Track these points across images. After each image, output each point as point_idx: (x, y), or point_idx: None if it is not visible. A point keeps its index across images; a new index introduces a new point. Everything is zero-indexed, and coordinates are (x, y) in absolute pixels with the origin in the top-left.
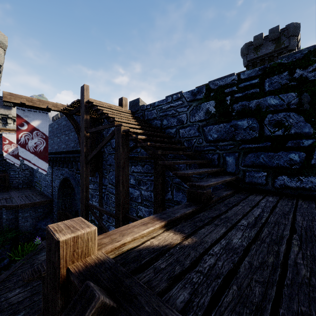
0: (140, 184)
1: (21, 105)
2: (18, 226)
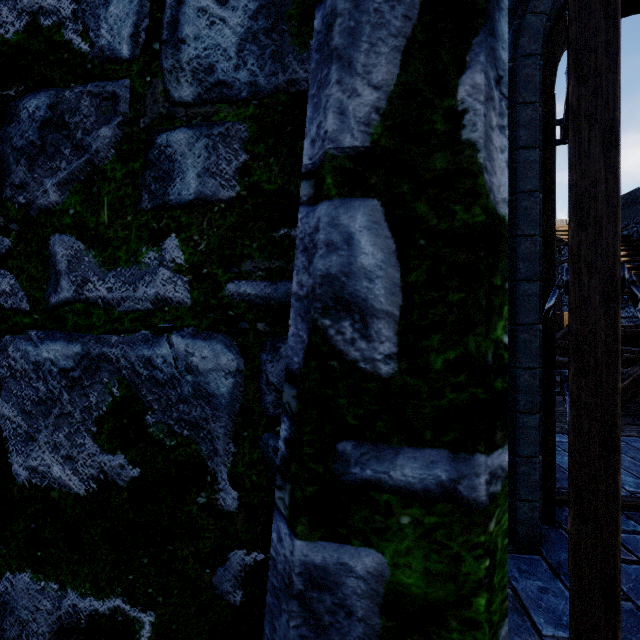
0: None
1: None
2: None
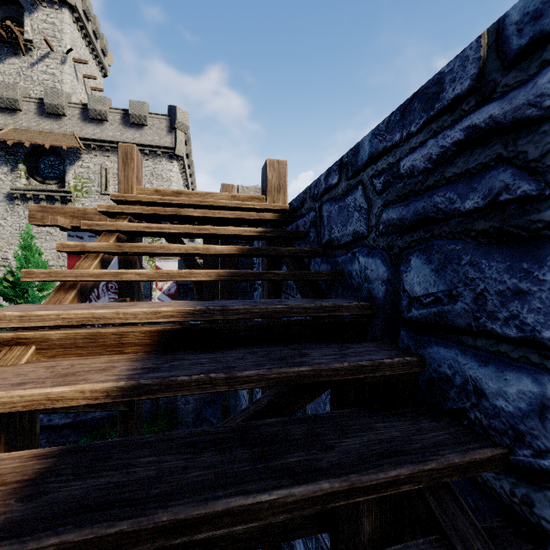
0: (310, 537)
1: (70, 229)
2: (177, 408)
